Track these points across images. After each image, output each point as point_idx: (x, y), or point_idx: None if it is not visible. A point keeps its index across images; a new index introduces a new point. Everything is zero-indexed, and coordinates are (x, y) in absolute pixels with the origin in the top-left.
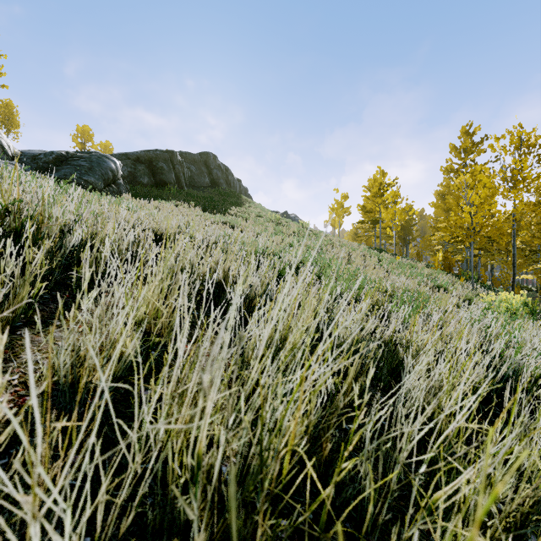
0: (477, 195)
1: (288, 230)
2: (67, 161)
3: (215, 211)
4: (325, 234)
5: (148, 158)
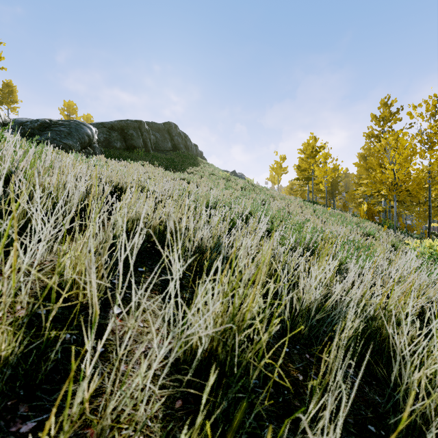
0: (399, 155)
1: (236, 185)
2: (50, 128)
3: (176, 170)
4: (266, 189)
5: (120, 126)
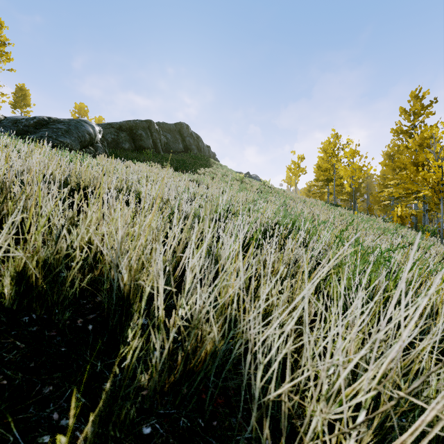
0: None
1: (251, 187)
2: (47, 125)
3: (186, 171)
4: (284, 191)
5: (129, 126)
